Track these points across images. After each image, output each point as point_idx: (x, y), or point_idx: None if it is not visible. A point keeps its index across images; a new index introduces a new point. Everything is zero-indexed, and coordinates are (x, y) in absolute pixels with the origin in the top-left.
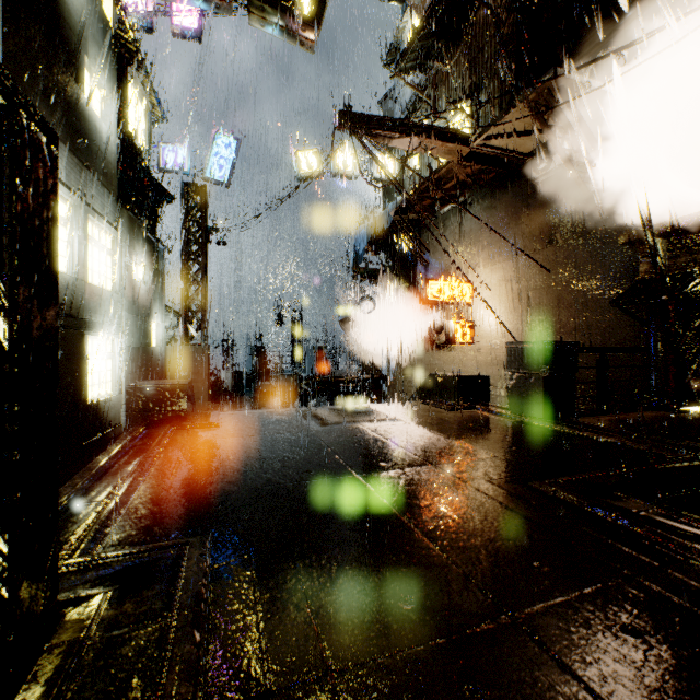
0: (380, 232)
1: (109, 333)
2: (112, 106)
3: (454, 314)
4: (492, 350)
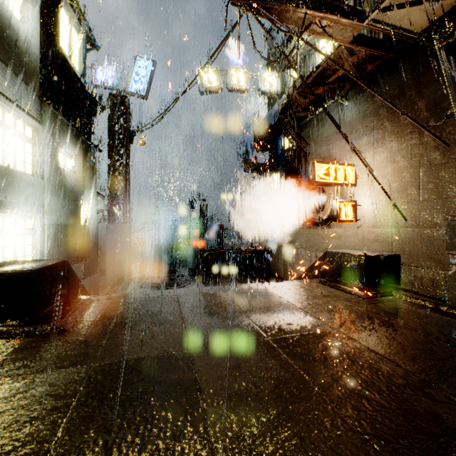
0: (266, 133)
1: (26, 211)
2: (32, 12)
3: (333, 196)
4: (375, 227)
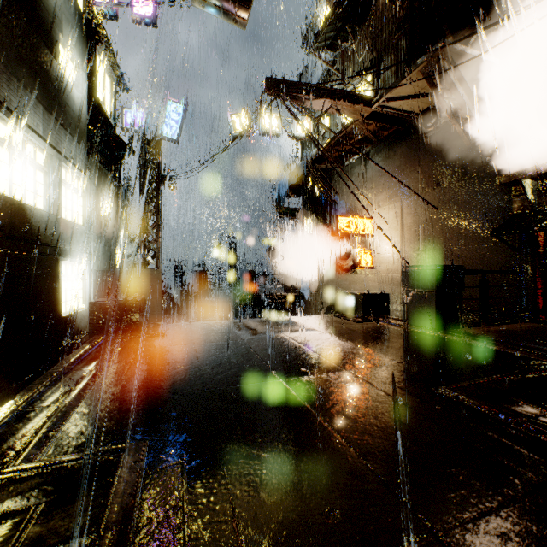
0: (298, 179)
1: (80, 259)
2: (82, 76)
3: (358, 244)
4: (389, 273)
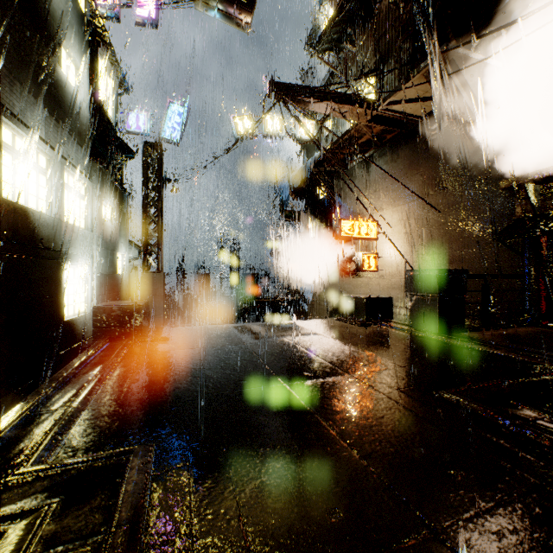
0: (301, 182)
1: (82, 262)
2: (84, 79)
3: (362, 247)
4: (393, 276)
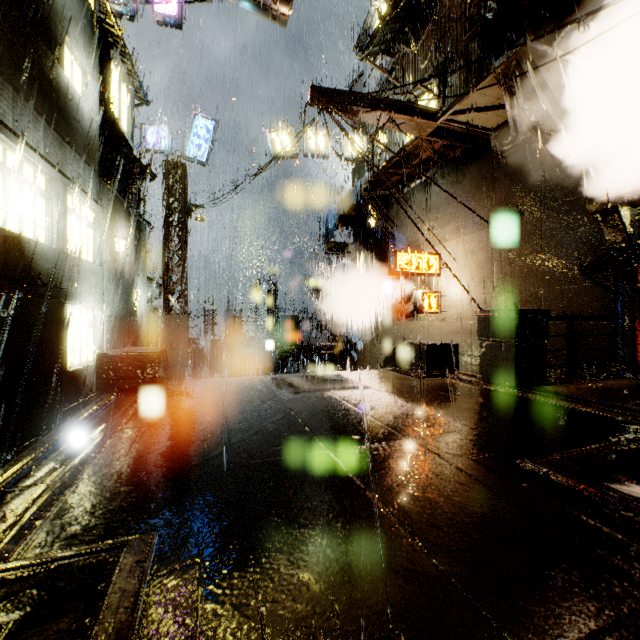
0: (349, 208)
1: (90, 302)
2: (93, 85)
3: (421, 285)
4: (458, 319)
